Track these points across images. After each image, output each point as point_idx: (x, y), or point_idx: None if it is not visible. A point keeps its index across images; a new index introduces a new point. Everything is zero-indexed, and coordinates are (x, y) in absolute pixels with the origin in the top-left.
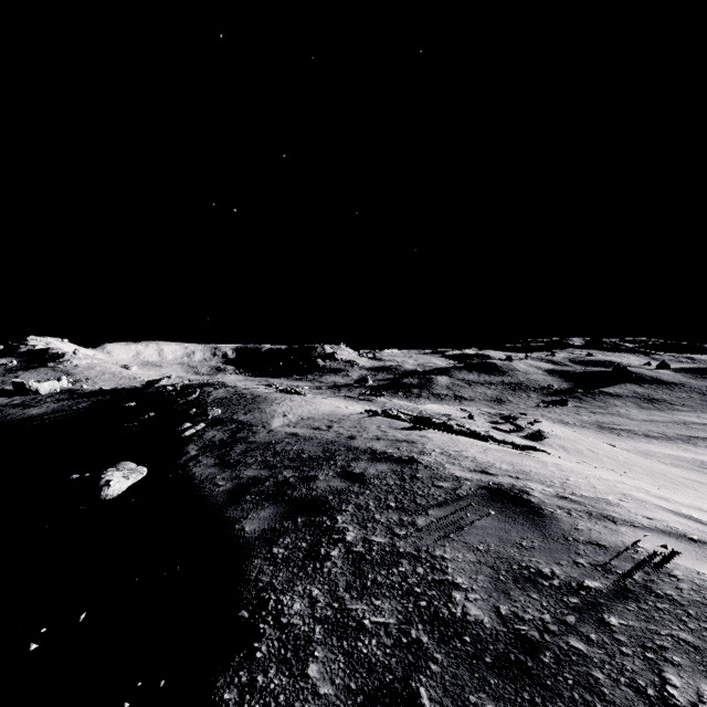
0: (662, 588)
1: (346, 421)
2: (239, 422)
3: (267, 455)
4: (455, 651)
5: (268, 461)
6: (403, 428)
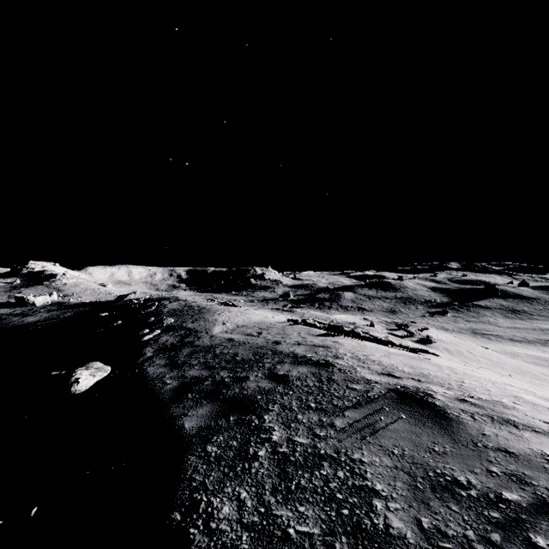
0: None
1: (272, 328)
2: (187, 329)
3: (208, 357)
4: None
5: (209, 362)
6: (319, 334)
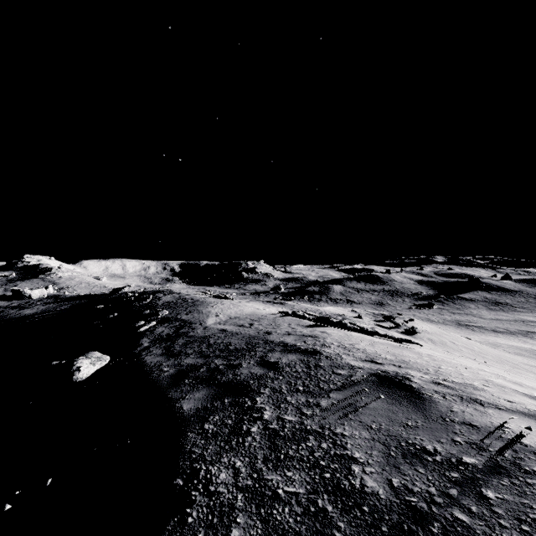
0: (529, 465)
1: (264, 320)
2: (181, 320)
3: (203, 347)
4: (356, 520)
5: (203, 351)
6: (308, 325)
